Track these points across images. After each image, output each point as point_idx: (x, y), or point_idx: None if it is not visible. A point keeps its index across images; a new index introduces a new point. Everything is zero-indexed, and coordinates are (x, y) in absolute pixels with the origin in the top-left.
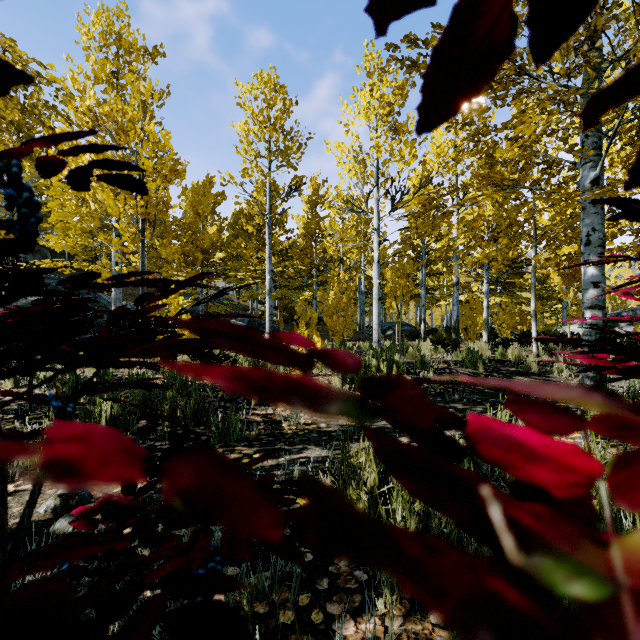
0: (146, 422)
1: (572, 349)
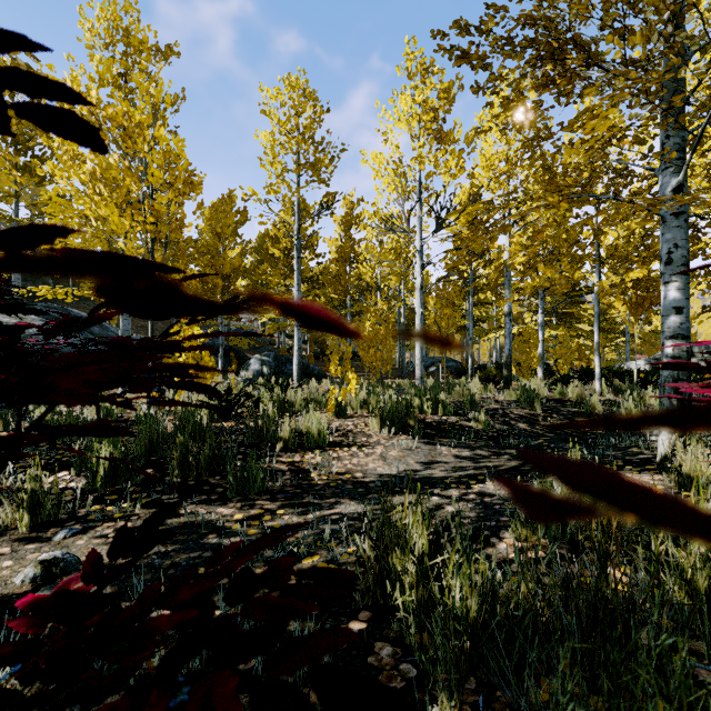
0: (152, 471)
1: (639, 387)
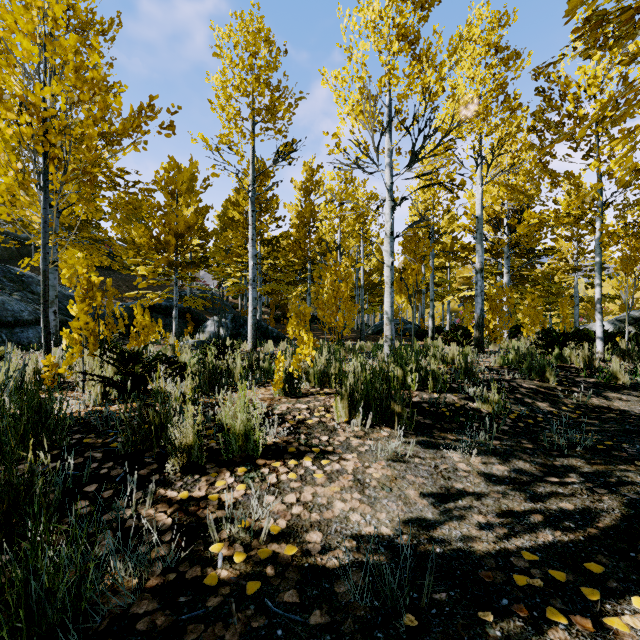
0: None
1: None
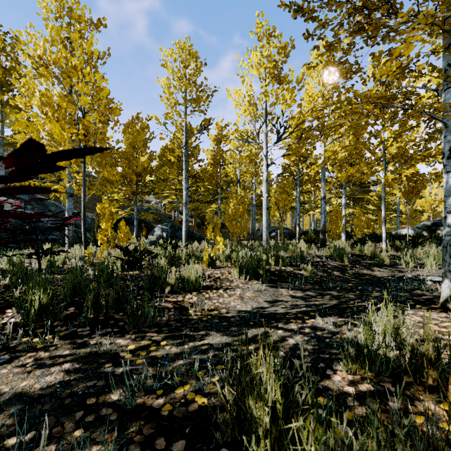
0: (74, 309)
1: (409, 246)
